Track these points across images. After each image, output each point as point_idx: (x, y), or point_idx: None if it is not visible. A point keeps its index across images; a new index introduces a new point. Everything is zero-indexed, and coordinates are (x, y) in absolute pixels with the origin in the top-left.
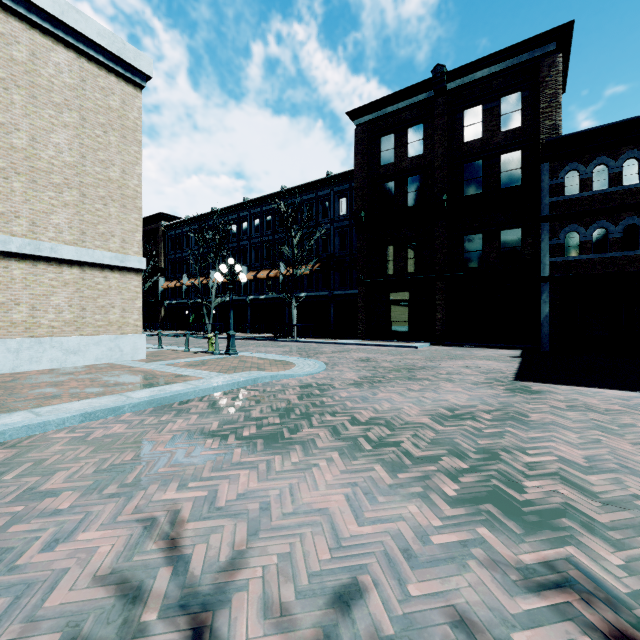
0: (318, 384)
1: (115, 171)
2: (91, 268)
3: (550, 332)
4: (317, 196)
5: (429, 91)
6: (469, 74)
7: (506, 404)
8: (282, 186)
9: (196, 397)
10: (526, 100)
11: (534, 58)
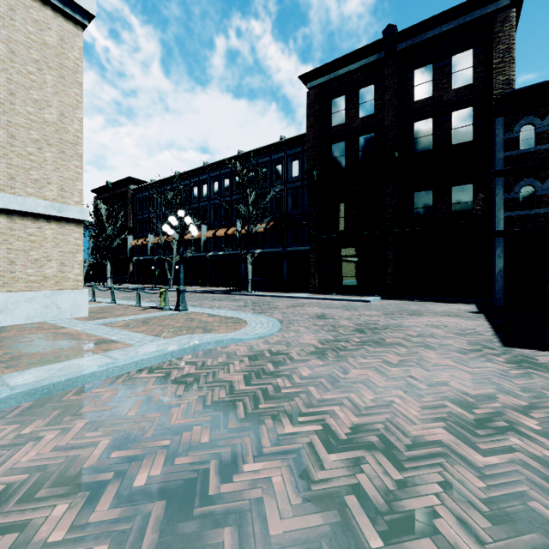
0: (271, 353)
1: (52, 113)
2: (22, 217)
3: (504, 287)
4: (271, 159)
5: (380, 52)
6: (420, 33)
7: (534, 392)
8: (239, 150)
9: (109, 377)
10: (478, 57)
11: (486, 14)
